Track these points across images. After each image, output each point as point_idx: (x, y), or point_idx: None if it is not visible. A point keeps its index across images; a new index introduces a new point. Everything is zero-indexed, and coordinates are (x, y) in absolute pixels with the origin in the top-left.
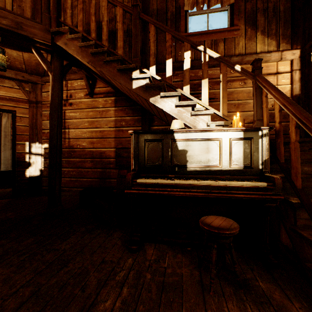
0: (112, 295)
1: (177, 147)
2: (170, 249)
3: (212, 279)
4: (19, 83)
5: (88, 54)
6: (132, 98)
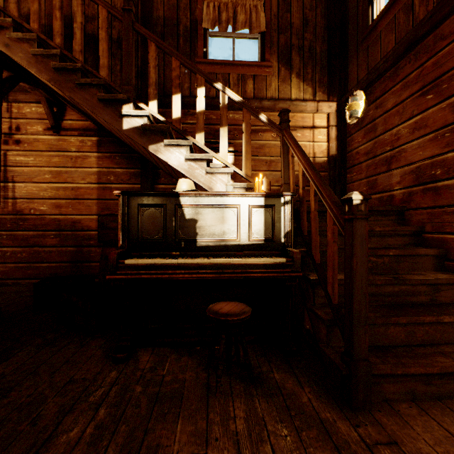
0: (82, 421)
1: (184, 216)
2: (174, 352)
3: (218, 377)
4: None
5: (50, 68)
6: (126, 141)
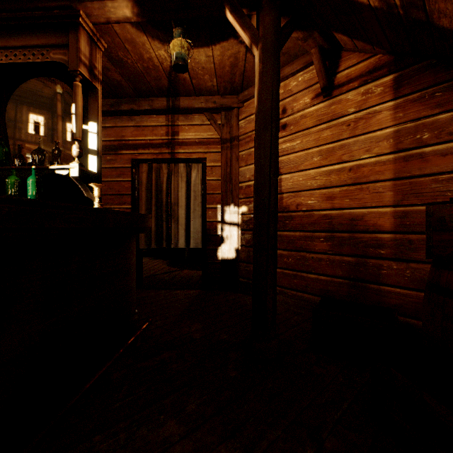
0: None
1: None
2: None
3: None
4: (210, 115)
5: None
6: None
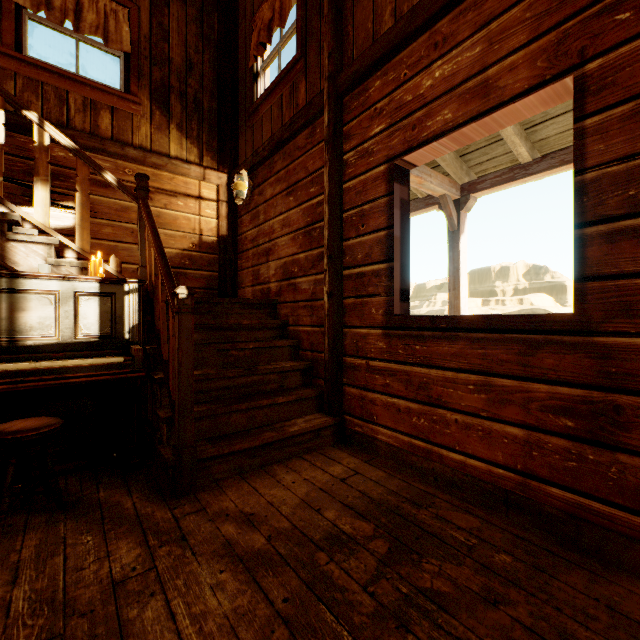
0: None
1: None
2: None
3: (2, 514)
4: None
5: None
6: None
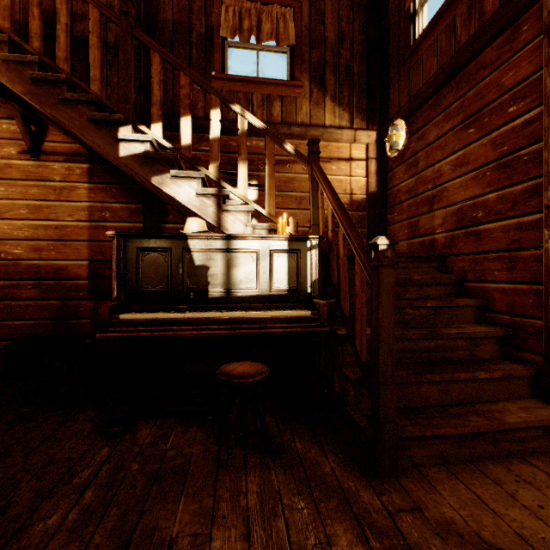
0: (63, 506)
1: (193, 262)
2: (180, 423)
3: (230, 449)
4: None
5: (25, 78)
6: (124, 170)
